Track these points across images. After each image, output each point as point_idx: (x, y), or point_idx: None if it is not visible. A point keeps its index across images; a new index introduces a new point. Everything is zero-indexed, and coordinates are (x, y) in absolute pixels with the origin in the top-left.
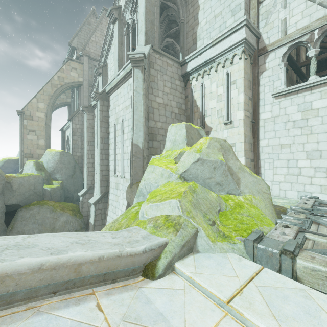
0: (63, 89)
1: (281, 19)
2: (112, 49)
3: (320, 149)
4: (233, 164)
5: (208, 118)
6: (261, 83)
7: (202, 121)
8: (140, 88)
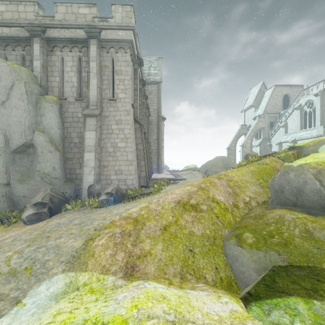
0: (256, 132)
1: None
2: (291, 116)
3: None
4: None
5: None
6: None
7: None
8: None
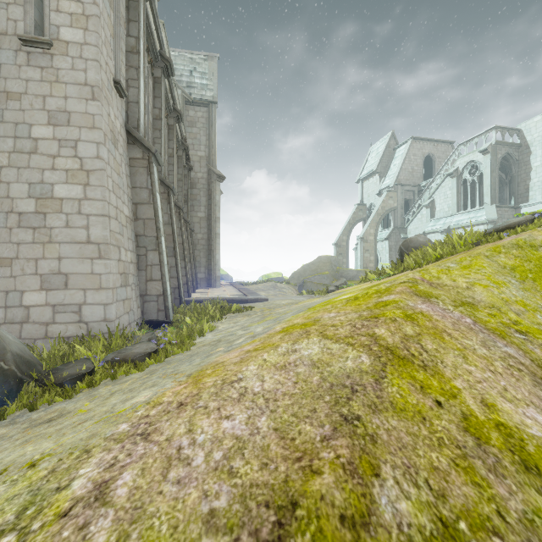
0: (384, 215)
1: None
2: (441, 189)
3: None
4: None
5: None
6: None
7: None
8: None
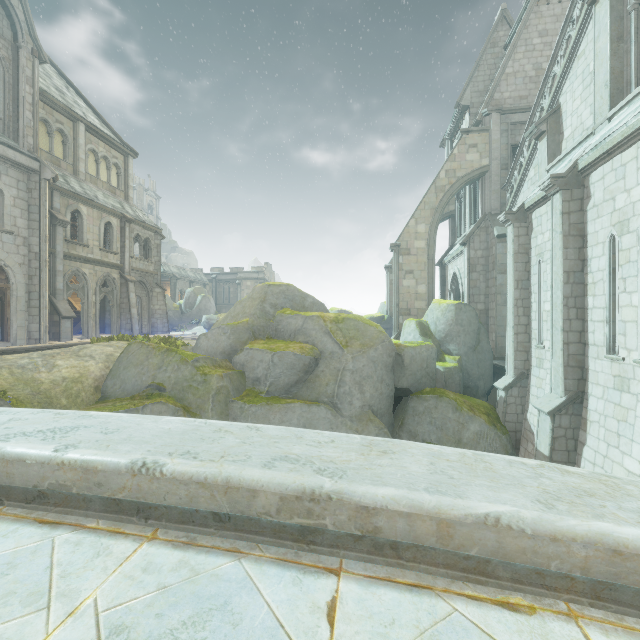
0: (454, 190)
1: None
2: (576, 66)
3: None
4: None
5: None
6: None
7: None
8: None
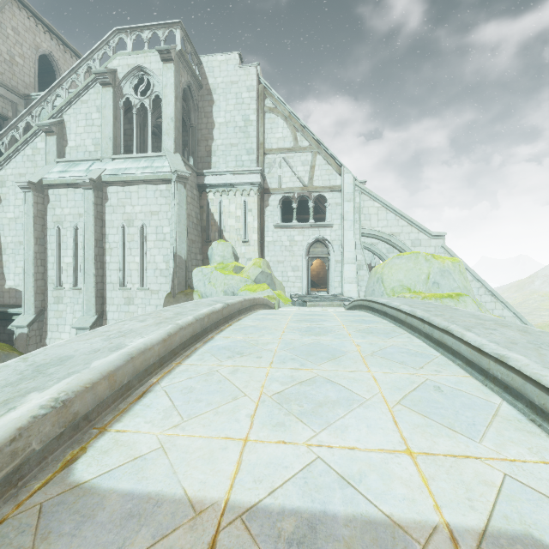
0: None
1: (278, 175)
2: (81, 106)
3: (298, 265)
4: (272, 274)
5: (227, 233)
6: (266, 214)
7: (220, 235)
8: (183, 202)
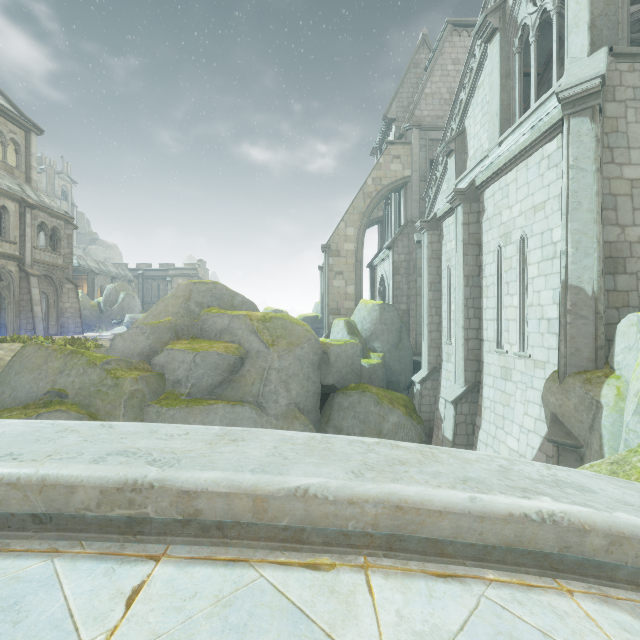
0: (380, 197)
1: None
2: (477, 95)
3: None
4: None
5: None
6: None
7: None
8: (586, 158)
